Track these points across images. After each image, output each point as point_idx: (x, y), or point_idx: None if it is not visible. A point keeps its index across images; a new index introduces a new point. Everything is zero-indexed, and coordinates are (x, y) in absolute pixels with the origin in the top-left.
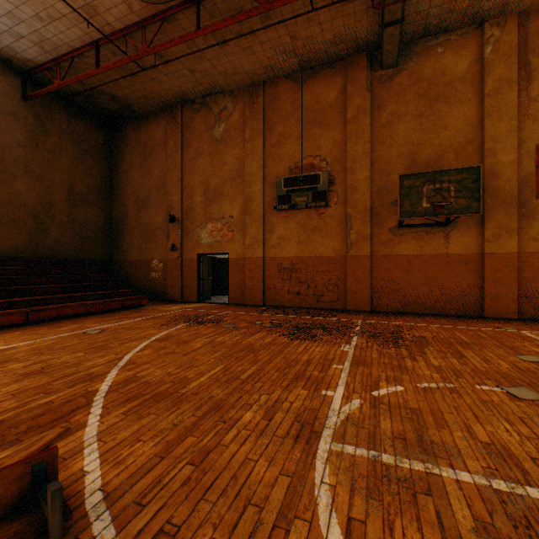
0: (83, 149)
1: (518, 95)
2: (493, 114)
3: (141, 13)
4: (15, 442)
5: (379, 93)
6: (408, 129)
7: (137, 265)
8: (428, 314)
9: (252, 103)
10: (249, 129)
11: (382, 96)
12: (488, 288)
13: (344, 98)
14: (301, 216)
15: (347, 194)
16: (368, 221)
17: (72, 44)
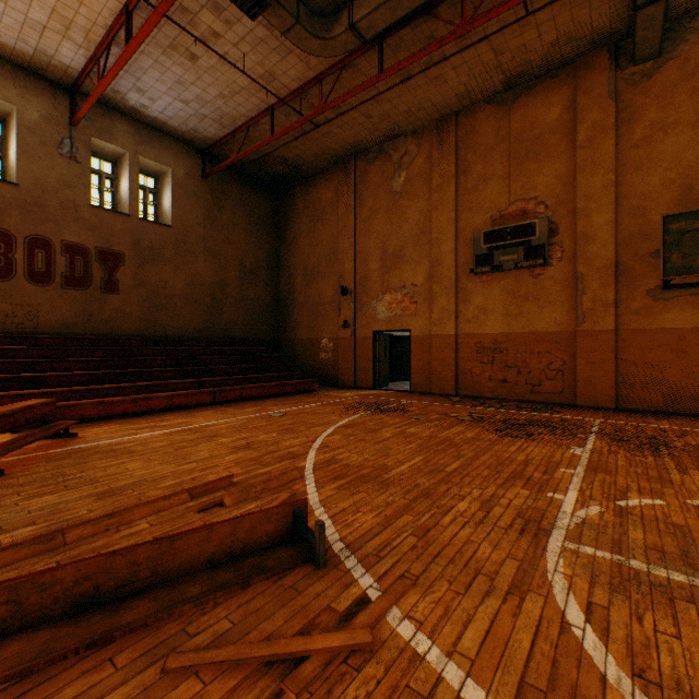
0: (253, 221)
1: None
2: None
3: (318, 67)
4: (257, 498)
5: (629, 99)
6: (680, 144)
7: (305, 345)
8: None
9: (440, 141)
10: (437, 174)
11: (634, 103)
12: None
13: (573, 115)
14: (507, 279)
15: (577, 247)
16: (610, 283)
17: (248, 114)
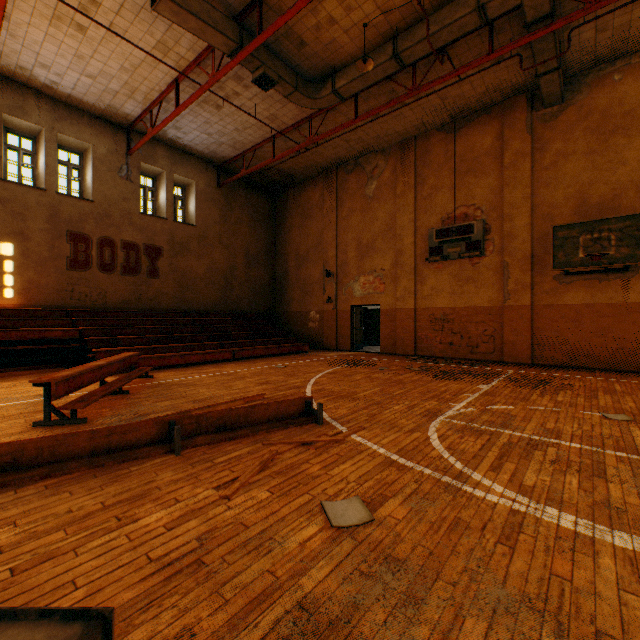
0: (255, 218)
1: None
2: None
3: (309, 111)
4: None
5: (541, 133)
6: (577, 168)
7: (297, 316)
8: (601, 369)
9: (403, 159)
10: (400, 184)
11: (545, 136)
12: None
13: (501, 143)
14: (453, 266)
15: (504, 243)
16: (528, 270)
17: (255, 141)
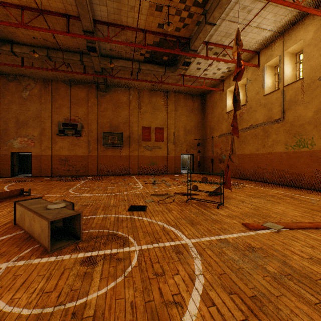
0: None
1: (138, 112)
2: (132, 116)
3: None
4: None
5: (100, 99)
6: (110, 114)
7: None
8: (116, 174)
9: (45, 87)
10: (44, 98)
11: (102, 101)
12: (131, 166)
13: (88, 97)
14: (70, 139)
15: (89, 133)
16: (97, 143)
17: None
